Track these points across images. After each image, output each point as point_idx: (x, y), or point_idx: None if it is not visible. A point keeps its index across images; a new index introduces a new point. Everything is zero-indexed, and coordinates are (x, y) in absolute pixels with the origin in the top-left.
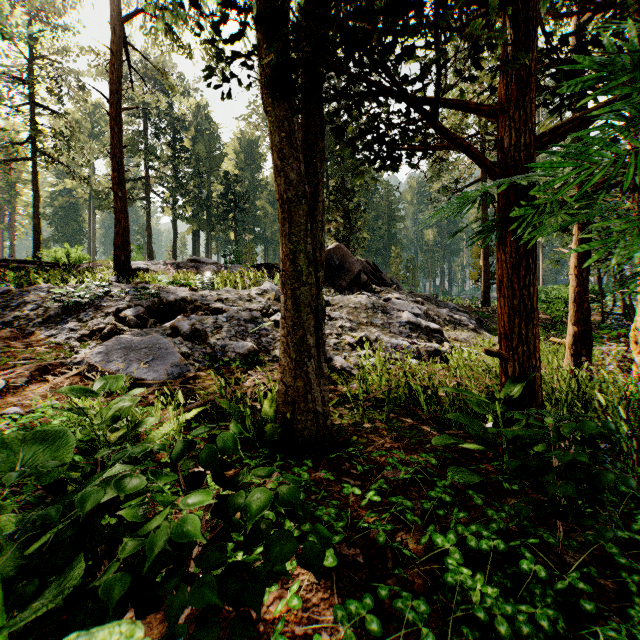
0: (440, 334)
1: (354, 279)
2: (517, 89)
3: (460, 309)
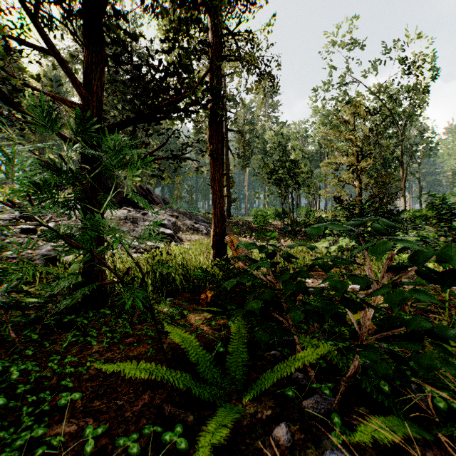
0: (172, 237)
1: (124, 198)
2: (84, 99)
3: (206, 221)
